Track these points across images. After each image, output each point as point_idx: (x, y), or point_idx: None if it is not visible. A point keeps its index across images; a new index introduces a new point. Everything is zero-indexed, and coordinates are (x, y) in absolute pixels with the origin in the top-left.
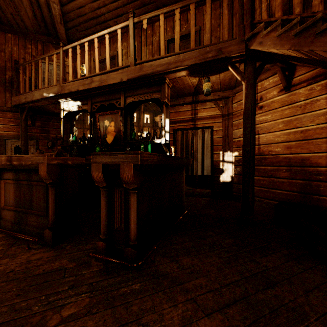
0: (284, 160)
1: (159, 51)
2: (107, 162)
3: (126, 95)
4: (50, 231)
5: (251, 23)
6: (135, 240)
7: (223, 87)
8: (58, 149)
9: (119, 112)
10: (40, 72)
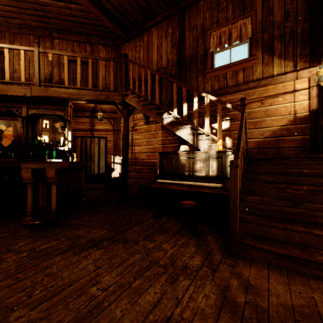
0: (146, 163)
1: (59, 66)
2: (35, 167)
3: (29, 106)
4: None
5: (125, 87)
6: (55, 211)
7: (113, 111)
8: None
9: (20, 120)
10: None
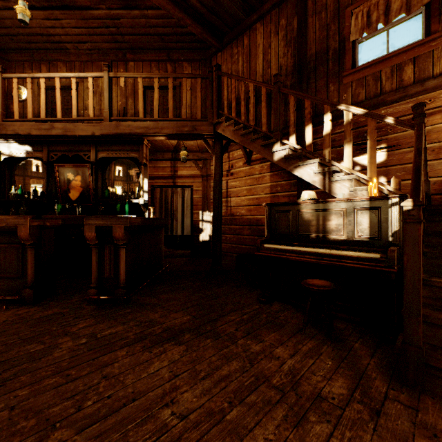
0: (247, 221)
1: (134, 96)
2: (100, 224)
3: (99, 149)
4: (31, 289)
5: (218, 112)
6: (124, 283)
7: (202, 149)
8: None
9: (89, 166)
10: None
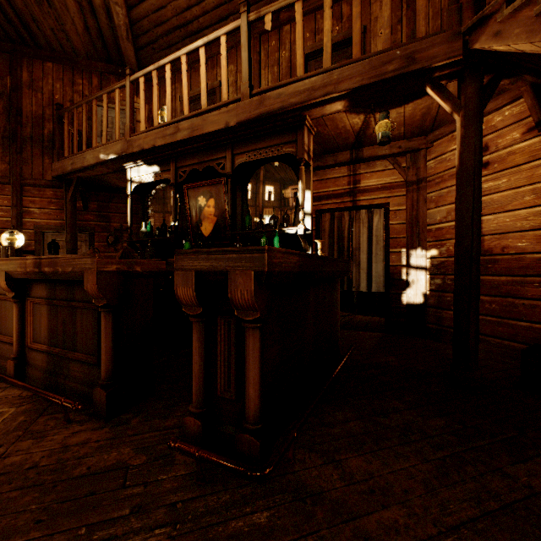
0: (536, 264)
1: (291, 76)
2: (203, 267)
3: (236, 151)
4: (103, 391)
5: None
6: (256, 420)
7: (409, 130)
8: (124, 248)
9: (223, 182)
10: (94, 120)
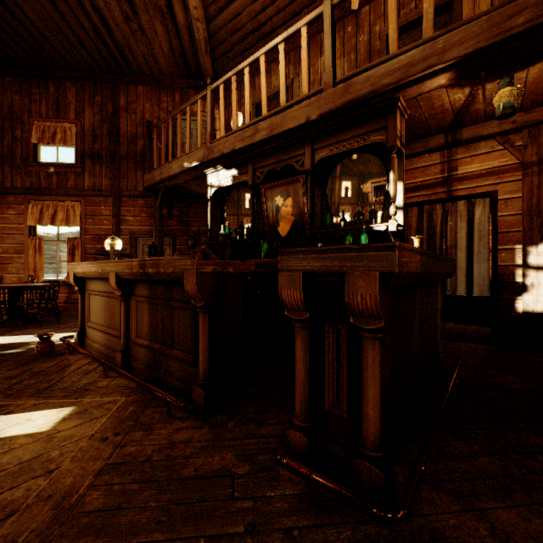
0: None
1: (370, 60)
2: (312, 268)
3: (316, 146)
4: (201, 390)
5: None
6: (376, 447)
7: (529, 100)
8: (201, 250)
9: (302, 179)
10: (179, 132)
